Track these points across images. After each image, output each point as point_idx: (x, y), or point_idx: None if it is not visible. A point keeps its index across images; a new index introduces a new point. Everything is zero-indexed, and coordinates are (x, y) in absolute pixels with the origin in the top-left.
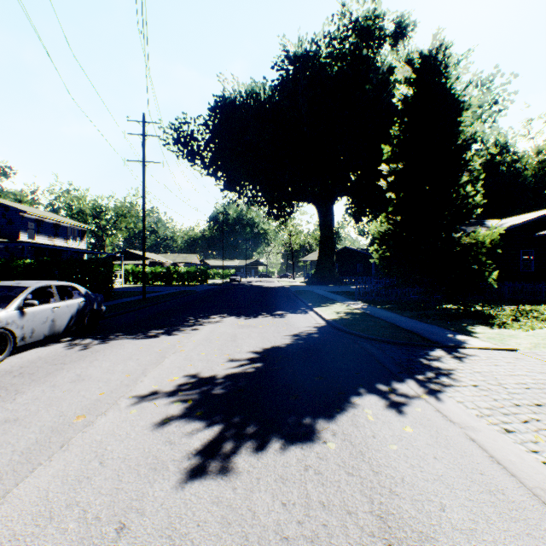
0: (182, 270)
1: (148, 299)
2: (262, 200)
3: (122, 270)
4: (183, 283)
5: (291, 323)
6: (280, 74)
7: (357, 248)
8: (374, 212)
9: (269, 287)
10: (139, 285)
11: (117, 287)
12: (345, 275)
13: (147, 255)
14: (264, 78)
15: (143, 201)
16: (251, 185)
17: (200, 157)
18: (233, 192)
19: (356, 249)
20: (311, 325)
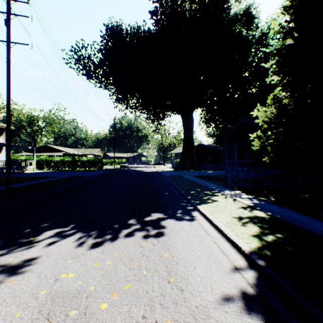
0: (84, 159)
1: (19, 188)
2: (142, 109)
3: (34, 159)
4: (85, 169)
5: (179, 273)
6: (155, 6)
7: (208, 145)
8: (220, 119)
9: (147, 172)
10: (49, 170)
11: (28, 172)
12: (199, 163)
13: (62, 149)
14: (143, 21)
15: (7, 84)
16: (134, 96)
17: (93, 72)
18: (122, 104)
19: (207, 145)
20: (230, 285)
